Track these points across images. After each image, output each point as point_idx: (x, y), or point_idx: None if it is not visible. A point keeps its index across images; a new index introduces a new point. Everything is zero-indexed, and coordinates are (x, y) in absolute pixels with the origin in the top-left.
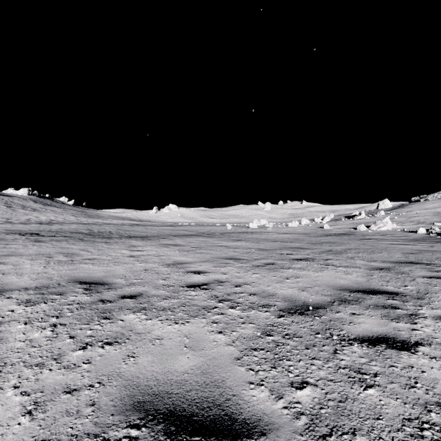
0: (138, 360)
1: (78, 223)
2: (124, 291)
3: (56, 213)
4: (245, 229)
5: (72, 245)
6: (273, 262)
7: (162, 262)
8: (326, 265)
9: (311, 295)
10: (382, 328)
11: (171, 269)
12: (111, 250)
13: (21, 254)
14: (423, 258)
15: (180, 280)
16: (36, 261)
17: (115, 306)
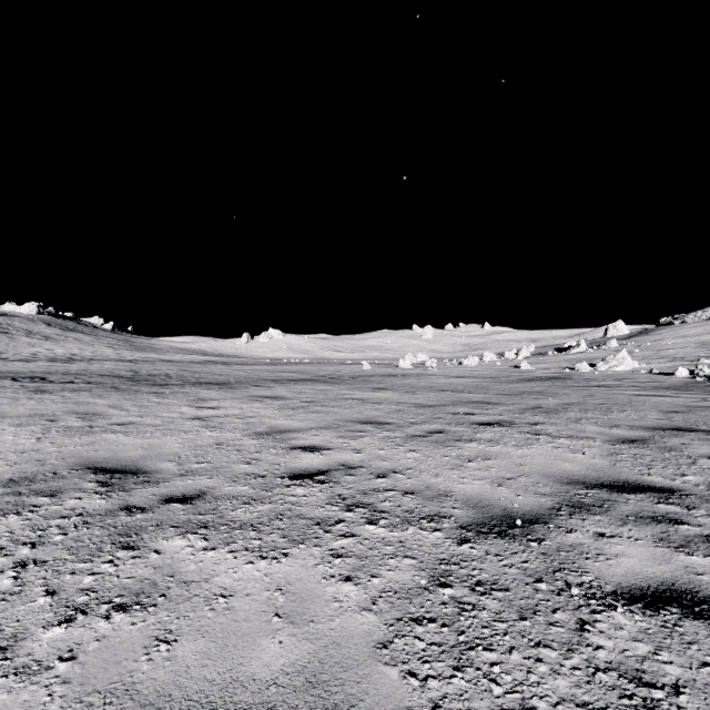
0: (175, 649)
1: (117, 360)
2: (172, 488)
3: (83, 344)
4: (392, 370)
5: (97, 398)
6: (442, 428)
7: (250, 429)
8: (535, 435)
9: (517, 496)
10: (662, 567)
11: (263, 442)
12: (163, 407)
13: (3, 415)
14: (698, 421)
15: (278, 465)
16: (26, 428)
17: (150, 519)
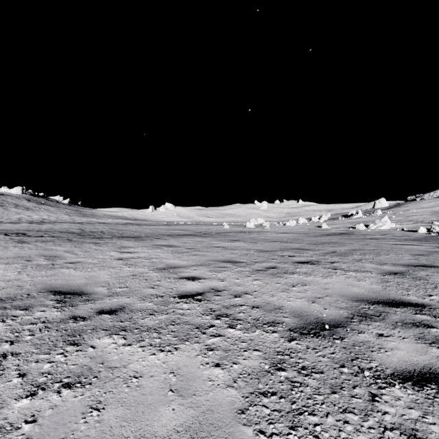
0: (103, 414)
1: (71, 222)
2: (103, 304)
3: (50, 212)
4: (242, 229)
5: (58, 246)
6: (275, 265)
7: (153, 265)
8: (334, 269)
9: (325, 309)
10: (422, 357)
11: (162, 274)
12: (99, 252)
13: None
14: (435, 261)
15: (171, 289)
16: (11, 265)
17: (88, 325)
